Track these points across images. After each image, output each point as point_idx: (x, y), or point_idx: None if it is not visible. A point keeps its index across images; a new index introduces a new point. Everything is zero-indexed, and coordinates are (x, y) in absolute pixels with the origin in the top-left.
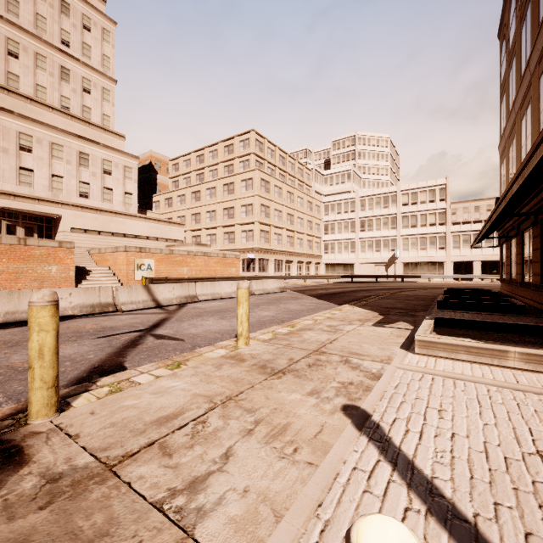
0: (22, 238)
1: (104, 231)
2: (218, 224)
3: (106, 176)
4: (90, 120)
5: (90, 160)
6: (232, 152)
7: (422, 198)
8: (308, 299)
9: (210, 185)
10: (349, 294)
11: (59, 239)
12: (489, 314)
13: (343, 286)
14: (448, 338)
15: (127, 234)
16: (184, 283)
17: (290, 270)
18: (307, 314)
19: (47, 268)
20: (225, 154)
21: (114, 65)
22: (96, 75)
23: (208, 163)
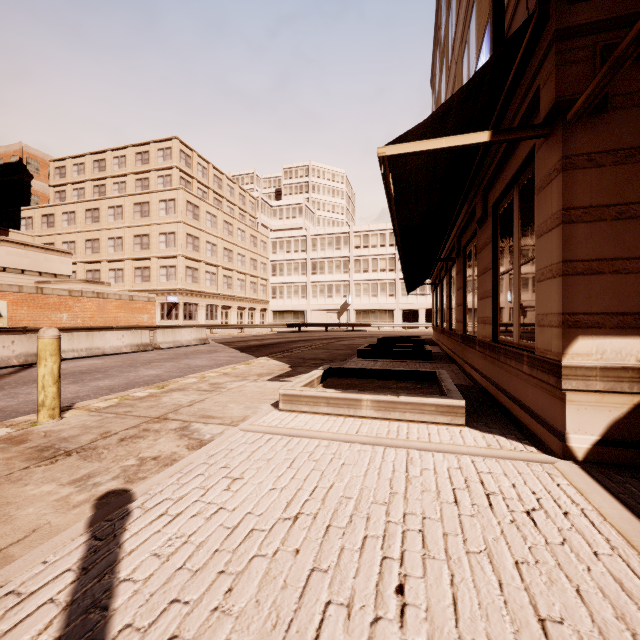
0: None
1: None
2: (126, 256)
3: None
4: None
5: None
6: (148, 162)
7: (373, 242)
8: (228, 352)
9: (115, 202)
10: (283, 345)
11: None
12: (400, 361)
13: (285, 336)
14: (310, 390)
15: None
16: (35, 335)
17: (228, 317)
18: (207, 370)
19: None
20: (137, 164)
21: None
22: None
23: (112, 172)
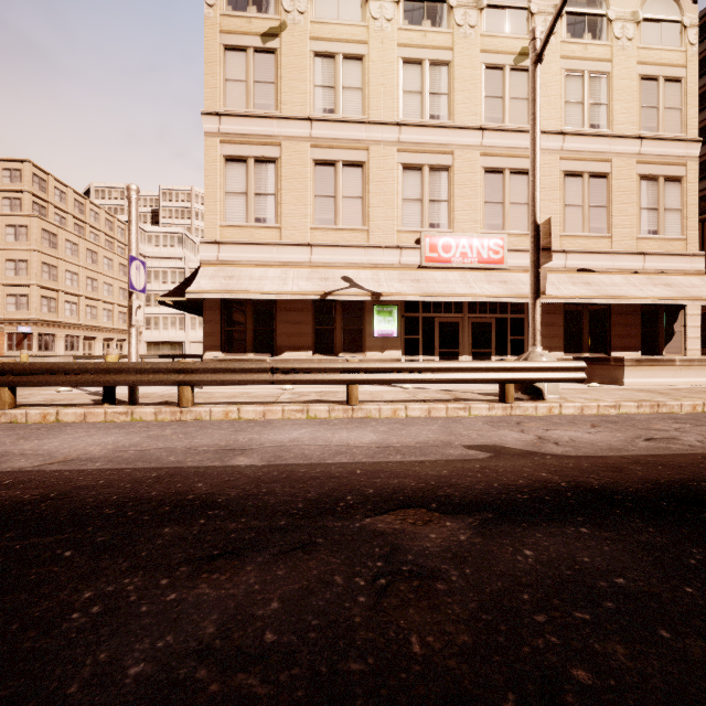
0: None
1: None
2: None
3: None
4: None
5: None
6: None
7: None
8: None
9: None
10: None
11: None
12: None
13: None
14: None
15: None
16: None
17: (92, 349)
18: None
19: None
20: None
21: None
22: None
23: None
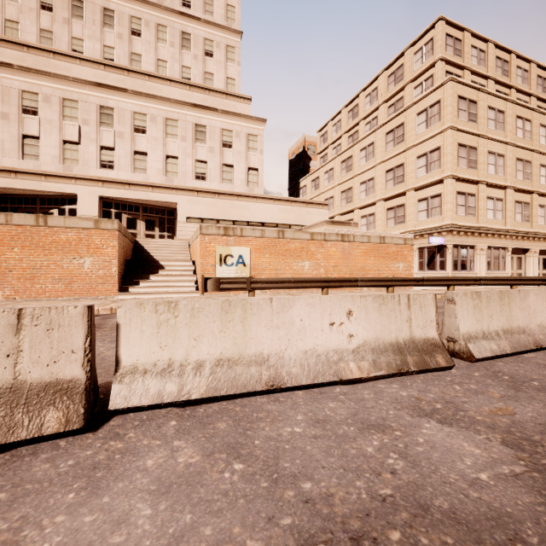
0: (41, 216)
1: (224, 219)
2: (377, 197)
3: (225, 150)
4: (210, 87)
5: (207, 133)
6: (401, 78)
7: None
8: None
9: (366, 142)
10: None
11: (177, 232)
12: None
13: None
14: None
15: (251, 222)
16: None
17: (521, 267)
18: None
19: (78, 261)
20: (389, 88)
21: (239, 15)
22: (219, 32)
23: (363, 114)
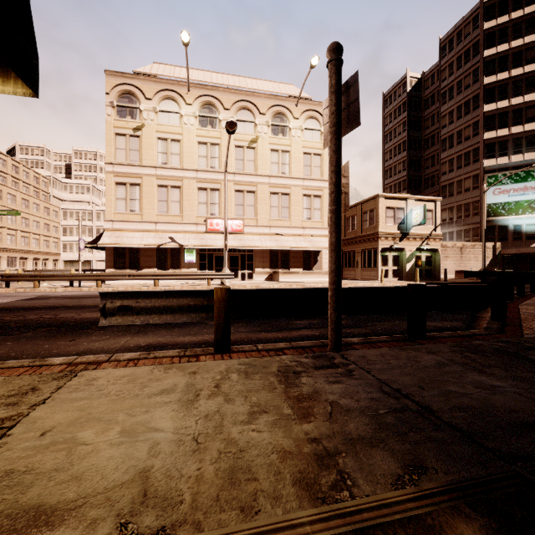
0: None
1: None
2: None
3: None
4: None
5: None
6: None
7: None
8: None
9: None
10: None
11: None
12: None
13: None
14: None
15: None
16: None
17: (25, 265)
18: None
19: None
20: None
21: None
22: None
23: None
